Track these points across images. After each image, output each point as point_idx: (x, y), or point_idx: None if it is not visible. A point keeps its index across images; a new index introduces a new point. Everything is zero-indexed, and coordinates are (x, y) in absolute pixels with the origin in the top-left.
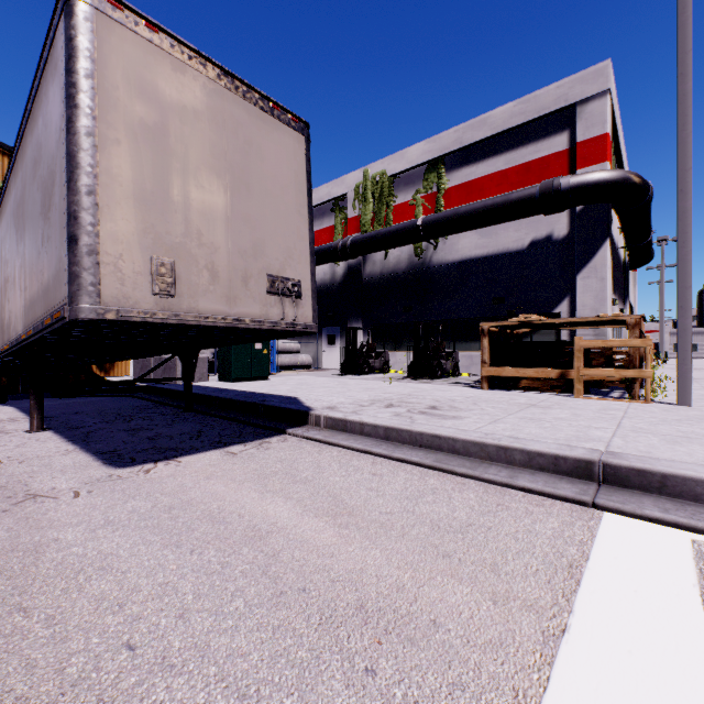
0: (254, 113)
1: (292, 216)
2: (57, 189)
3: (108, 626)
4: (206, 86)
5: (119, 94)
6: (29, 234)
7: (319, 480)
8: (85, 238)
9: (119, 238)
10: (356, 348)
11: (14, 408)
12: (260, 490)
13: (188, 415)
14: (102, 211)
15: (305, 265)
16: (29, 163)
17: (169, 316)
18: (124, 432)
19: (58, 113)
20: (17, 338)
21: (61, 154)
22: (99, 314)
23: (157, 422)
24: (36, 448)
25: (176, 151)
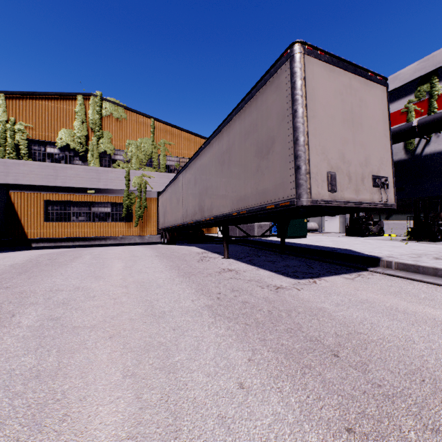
0: (362, 82)
1: (381, 138)
2: (279, 144)
3: (420, 348)
4: (342, 75)
5: (312, 92)
6: (238, 166)
7: (439, 300)
8: (304, 166)
9: (315, 164)
10: (359, 218)
11: (196, 247)
12: (403, 300)
13: (285, 255)
14: (310, 152)
15: (389, 167)
16: (238, 133)
17: (334, 202)
18: (267, 262)
19: (281, 109)
20: (224, 214)
21: (284, 128)
22: (311, 202)
23: (275, 258)
24: (239, 266)
25: (332, 114)
